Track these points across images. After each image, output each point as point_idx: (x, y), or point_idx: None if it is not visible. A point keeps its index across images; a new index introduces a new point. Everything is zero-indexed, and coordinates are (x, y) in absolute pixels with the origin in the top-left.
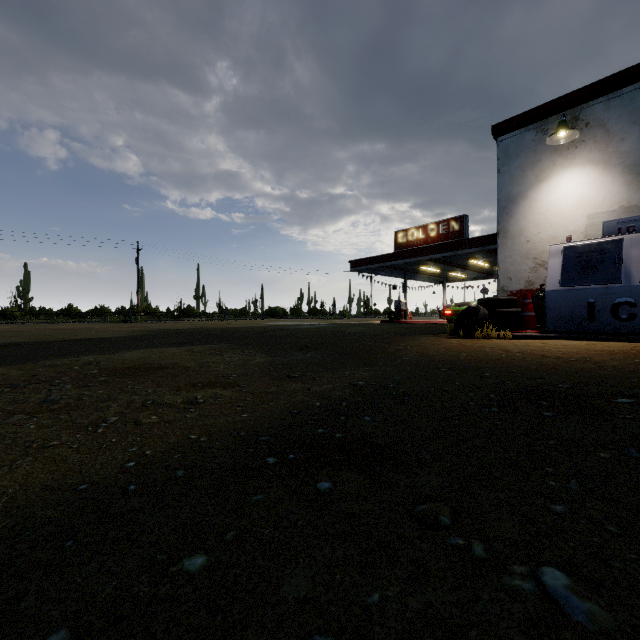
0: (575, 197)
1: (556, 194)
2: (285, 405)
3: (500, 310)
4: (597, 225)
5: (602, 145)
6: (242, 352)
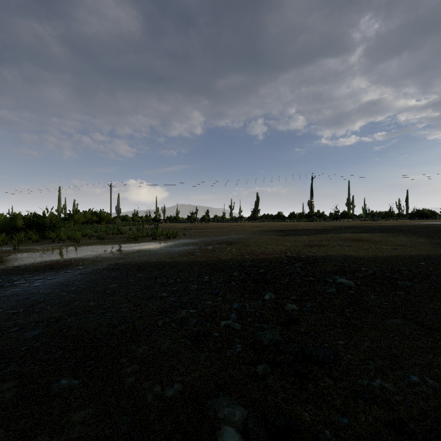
0: None
1: None
2: None
3: None
4: None
5: None
6: (407, 237)
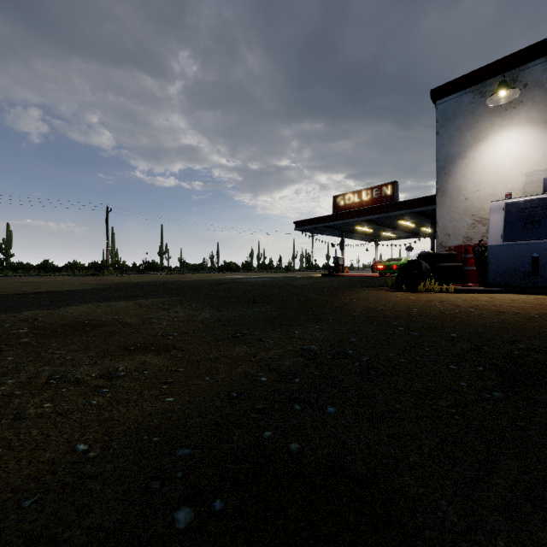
0: (513, 156)
1: (494, 153)
2: (224, 381)
3: (441, 264)
4: (535, 182)
5: (541, 105)
6: (190, 306)
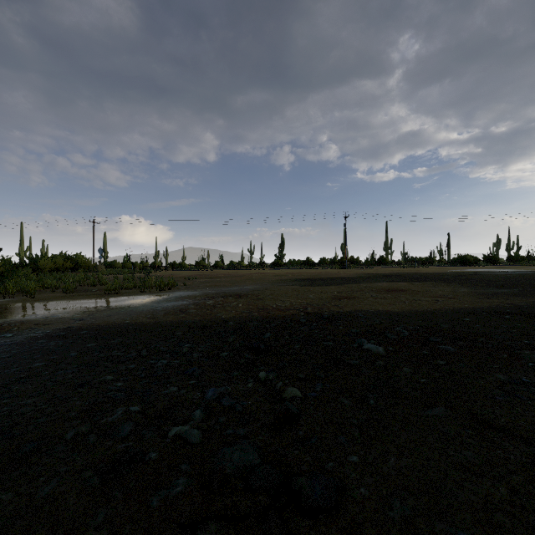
0: None
1: None
2: (487, 305)
3: None
4: None
5: None
6: (449, 286)
